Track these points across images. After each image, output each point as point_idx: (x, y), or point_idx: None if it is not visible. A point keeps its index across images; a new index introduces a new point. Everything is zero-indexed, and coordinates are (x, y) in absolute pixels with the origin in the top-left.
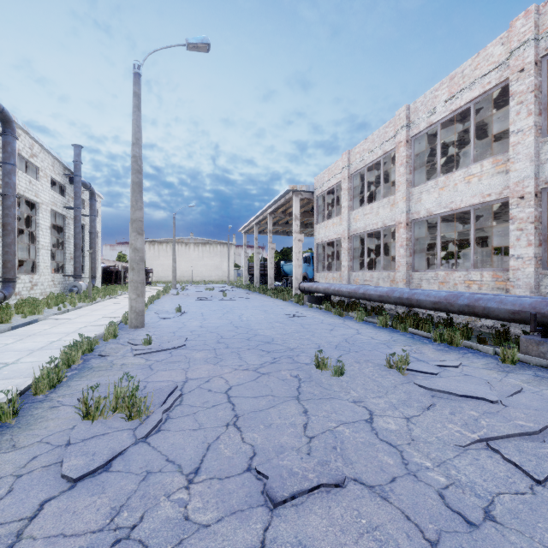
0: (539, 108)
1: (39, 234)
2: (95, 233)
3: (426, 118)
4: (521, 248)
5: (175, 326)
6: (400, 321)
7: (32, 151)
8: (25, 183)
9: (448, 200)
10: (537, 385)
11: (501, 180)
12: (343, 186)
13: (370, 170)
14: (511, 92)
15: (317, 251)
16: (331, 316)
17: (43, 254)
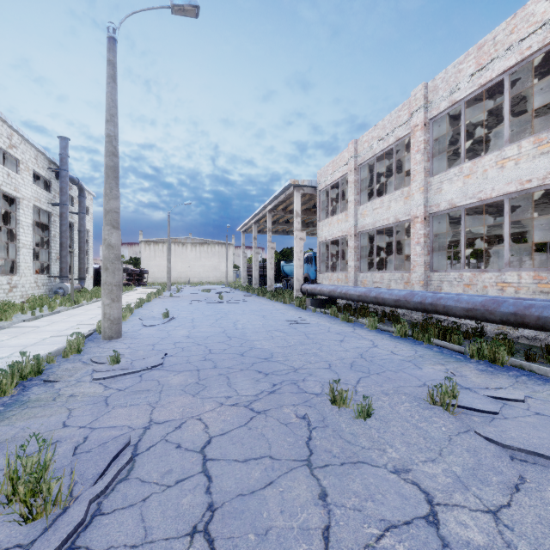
0: None
1: (20, 231)
2: (84, 231)
3: (448, 96)
4: None
5: (157, 336)
6: (423, 331)
7: (11, 141)
8: (2, 176)
9: (475, 189)
10: None
11: (545, 162)
12: (349, 178)
13: (379, 162)
14: None
15: (320, 250)
16: (339, 322)
17: (24, 254)
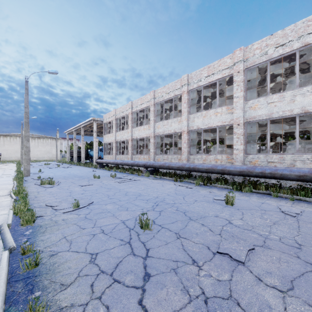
0: (155, 115)
1: None
2: None
3: (136, 108)
4: (151, 150)
5: (43, 175)
6: (124, 170)
7: None
8: None
9: (140, 134)
10: (138, 177)
11: (149, 131)
12: (114, 122)
13: (124, 117)
14: (150, 110)
15: (104, 146)
16: (106, 171)
17: None
